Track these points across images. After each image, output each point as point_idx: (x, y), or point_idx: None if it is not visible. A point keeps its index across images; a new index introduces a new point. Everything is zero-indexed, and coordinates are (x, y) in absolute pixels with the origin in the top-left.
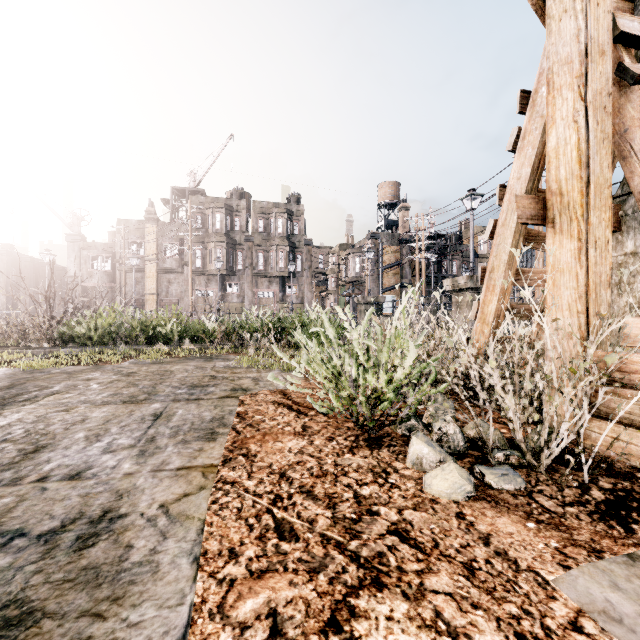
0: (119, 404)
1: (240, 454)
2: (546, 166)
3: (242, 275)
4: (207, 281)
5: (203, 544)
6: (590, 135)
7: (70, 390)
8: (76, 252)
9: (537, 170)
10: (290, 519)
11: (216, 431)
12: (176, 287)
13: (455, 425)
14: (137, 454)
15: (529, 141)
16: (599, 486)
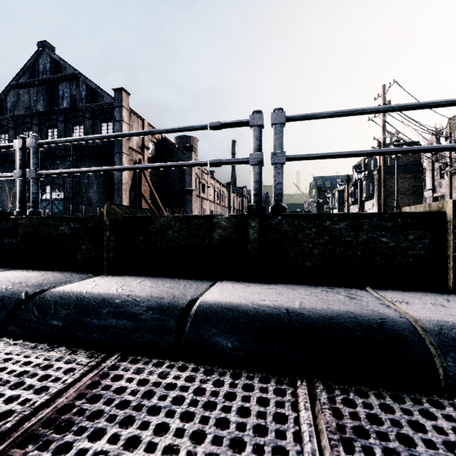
0: None
1: None
2: None
3: None
4: None
5: None
6: None
7: None
8: (429, 167)
9: None
10: None
11: None
12: None
13: None
14: None
15: None
16: None
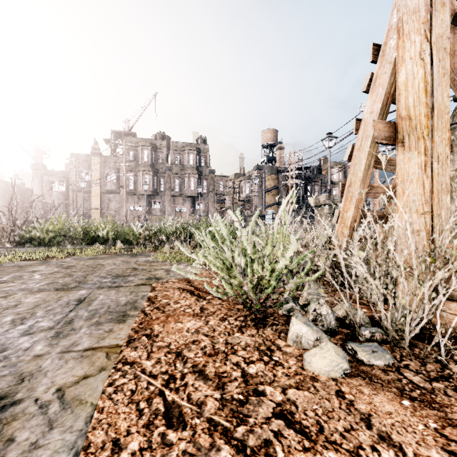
0: (52, 291)
1: (144, 334)
2: (397, 97)
3: (163, 195)
4: (138, 199)
5: (88, 435)
6: (434, 70)
7: (15, 280)
8: (39, 177)
9: (386, 106)
10: (180, 402)
11: (127, 313)
12: (114, 204)
13: (327, 307)
14: (52, 336)
15: (380, 83)
16: (455, 360)
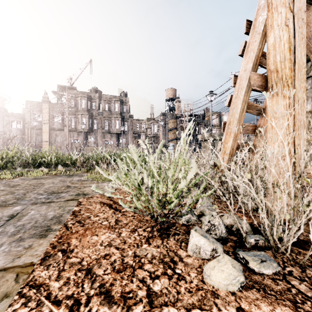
0: None
1: (60, 250)
2: (267, 56)
3: (96, 132)
4: (77, 135)
5: None
6: (295, 34)
7: None
8: (1, 118)
9: (255, 65)
10: None
11: (51, 228)
12: (60, 138)
13: (219, 218)
14: None
15: (251, 48)
16: None
